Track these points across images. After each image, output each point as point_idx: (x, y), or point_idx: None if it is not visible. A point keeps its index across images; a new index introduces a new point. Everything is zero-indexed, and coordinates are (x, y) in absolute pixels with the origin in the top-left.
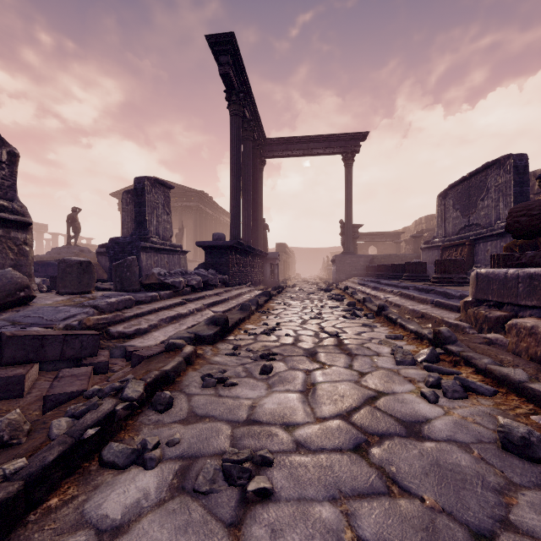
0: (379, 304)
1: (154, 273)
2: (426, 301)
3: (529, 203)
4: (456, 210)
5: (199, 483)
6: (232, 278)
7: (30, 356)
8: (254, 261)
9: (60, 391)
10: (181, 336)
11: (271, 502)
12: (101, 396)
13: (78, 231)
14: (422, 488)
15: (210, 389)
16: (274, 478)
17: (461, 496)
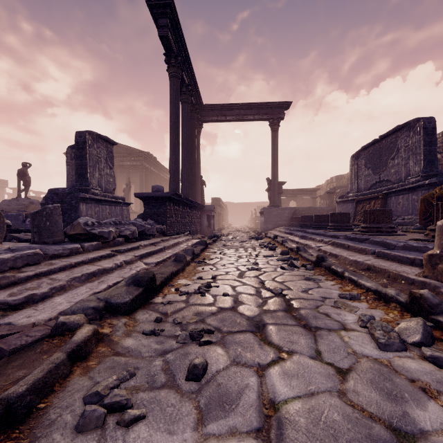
0: (318, 255)
1: (79, 223)
2: (365, 251)
3: None
4: (368, 169)
5: None
6: (170, 228)
7: None
8: (192, 212)
9: None
10: (85, 305)
11: None
12: None
13: (28, 184)
14: None
15: (90, 433)
16: None
17: None
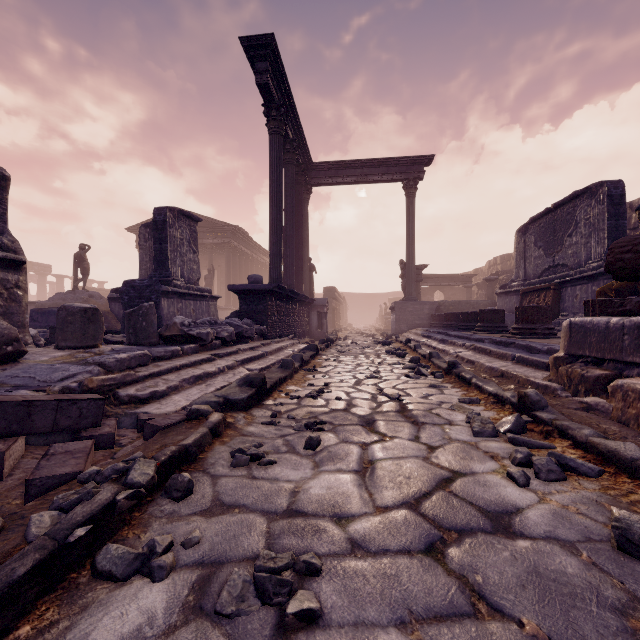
0: (449, 361)
1: (176, 323)
2: (506, 356)
3: (635, 236)
4: (539, 248)
5: (222, 601)
6: (271, 329)
7: (12, 427)
8: (298, 309)
9: (48, 474)
10: (207, 400)
11: (319, 629)
12: (100, 480)
13: (86, 272)
14: (518, 606)
15: (241, 468)
16: (322, 592)
17: (572, 618)
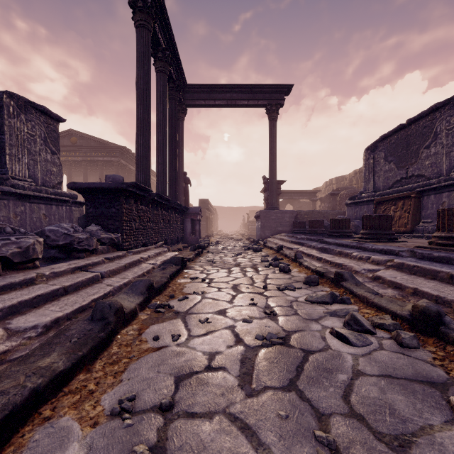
0: (426, 307)
1: None
2: None
3: None
4: (390, 163)
5: None
6: (129, 237)
7: None
8: (170, 215)
9: None
10: None
11: None
12: None
13: None
14: None
15: None
16: None
17: None
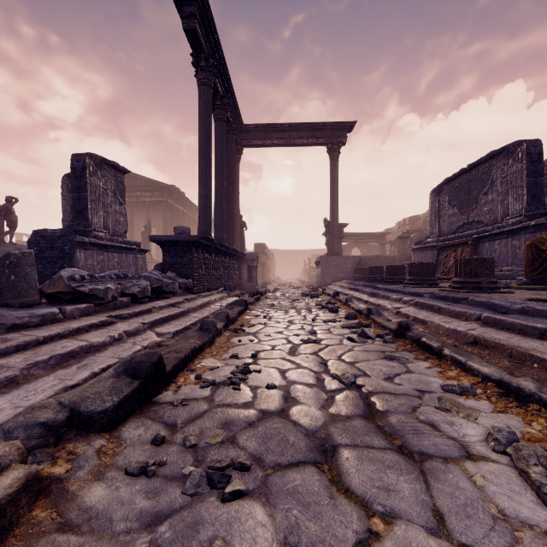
0: (400, 321)
1: (61, 276)
2: (465, 315)
3: None
4: (453, 207)
5: None
6: (197, 283)
7: None
8: (229, 262)
9: None
10: (31, 419)
11: None
12: None
13: (14, 225)
14: None
15: None
16: None
17: None
